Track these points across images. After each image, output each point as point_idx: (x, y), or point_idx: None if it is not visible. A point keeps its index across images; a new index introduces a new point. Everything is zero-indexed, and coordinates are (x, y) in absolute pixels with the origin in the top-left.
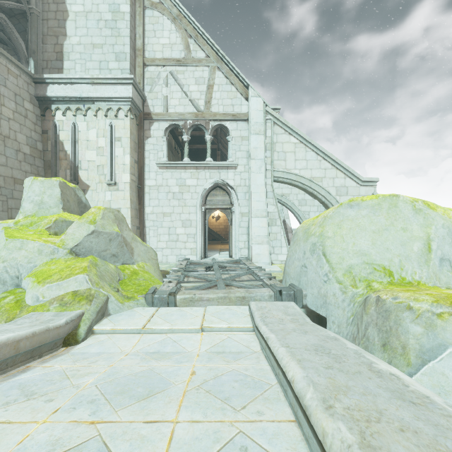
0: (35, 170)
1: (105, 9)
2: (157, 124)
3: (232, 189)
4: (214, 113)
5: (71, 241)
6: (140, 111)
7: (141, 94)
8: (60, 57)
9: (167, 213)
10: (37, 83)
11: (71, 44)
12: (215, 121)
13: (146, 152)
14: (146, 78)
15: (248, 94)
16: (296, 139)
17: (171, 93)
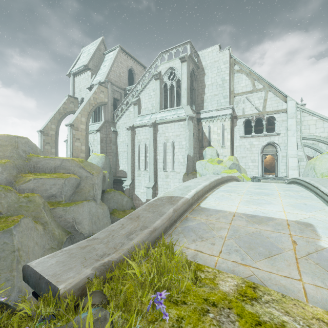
0: (197, 143)
1: (219, 80)
2: (239, 120)
3: (277, 145)
4: (267, 111)
5: (228, 165)
6: (232, 116)
7: (233, 110)
8: (202, 102)
9: (244, 157)
10: (197, 114)
11: (206, 96)
12: (267, 114)
13: (234, 132)
14: (234, 102)
15: (286, 100)
16: (316, 117)
17: (246, 106)
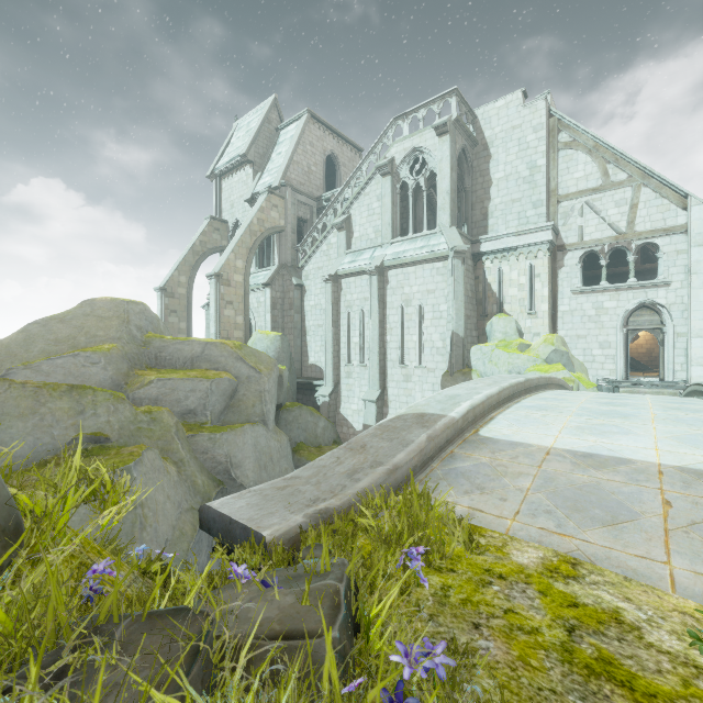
0: (473, 308)
1: (523, 168)
2: (570, 254)
3: (663, 308)
4: (638, 232)
5: (543, 355)
6: (554, 246)
7: (556, 231)
8: (485, 217)
9: (581, 336)
10: (473, 244)
11: (494, 205)
12: (639, 239)
13: (559, 280)
14: (559, 214)
15: (687, 205)
16: None
17: (587, 222)
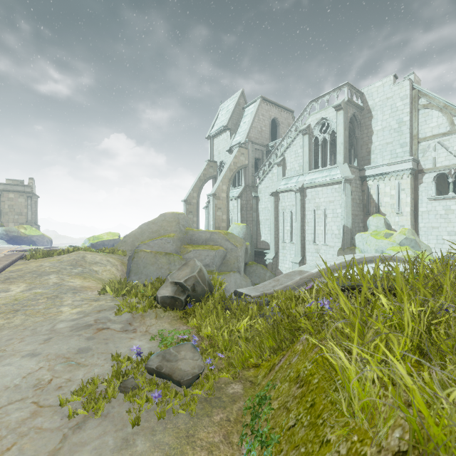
0: (360, 209)
1: (394, 123)
2: (427, 175)
3: None
4: None
5: (397, 240)
6: (415, 170)
7: (416, 161)
8: (369, 154)
9: (434, 227)
10: (360, 171)
11: (374, 146)
12: None
13: (419, 192)
14: (419, 150)
15: None
16: None
17: (438, 154)
